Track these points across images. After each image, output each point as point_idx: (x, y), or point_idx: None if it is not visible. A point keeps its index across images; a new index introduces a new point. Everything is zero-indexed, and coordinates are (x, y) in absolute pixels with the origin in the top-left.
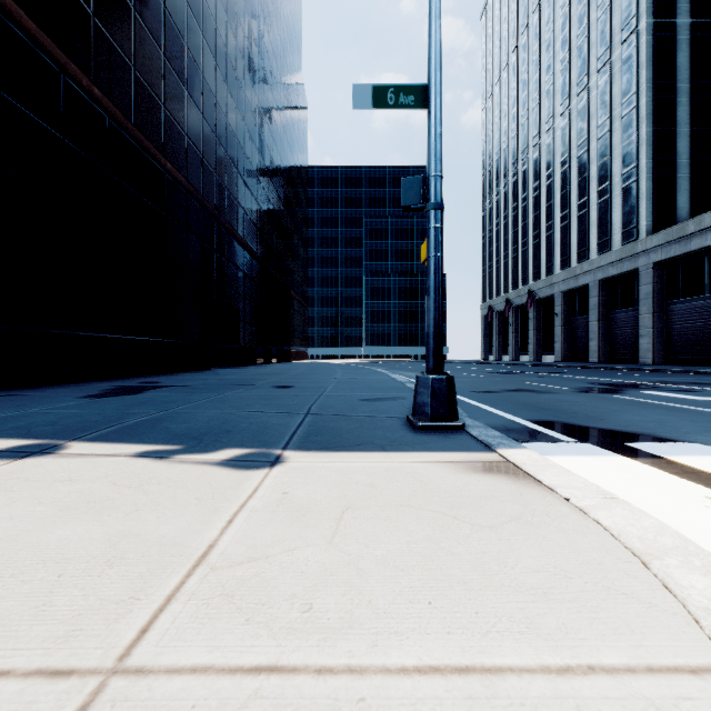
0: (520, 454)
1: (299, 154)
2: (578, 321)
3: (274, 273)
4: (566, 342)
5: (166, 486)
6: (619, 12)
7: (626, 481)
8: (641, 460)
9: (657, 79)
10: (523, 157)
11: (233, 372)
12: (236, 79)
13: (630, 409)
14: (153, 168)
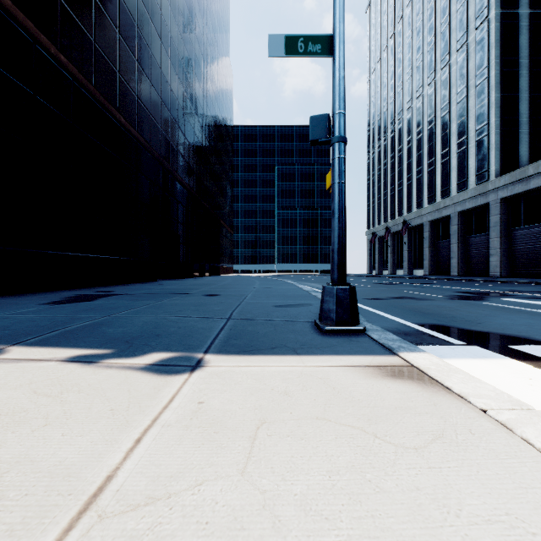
0: (421, 358)
1: (227, 116)
2: (441, 244)
3: (207, 207)
4: (432, 260)
5: (85, 394)
6: (474, 5)
7: (528, 387)
8: (531, 363)
9: (503, 56)
10: (399, 117)
11: (174, 283)
12: (177, 55)
13: (498, 313)
14: (110, 121)
